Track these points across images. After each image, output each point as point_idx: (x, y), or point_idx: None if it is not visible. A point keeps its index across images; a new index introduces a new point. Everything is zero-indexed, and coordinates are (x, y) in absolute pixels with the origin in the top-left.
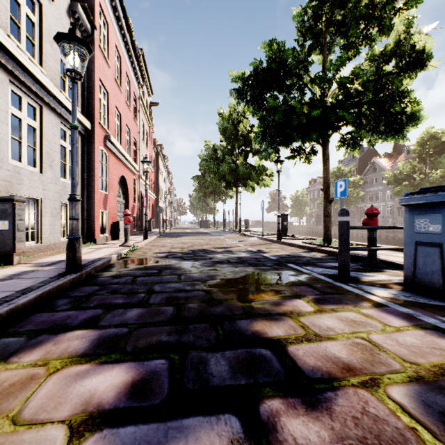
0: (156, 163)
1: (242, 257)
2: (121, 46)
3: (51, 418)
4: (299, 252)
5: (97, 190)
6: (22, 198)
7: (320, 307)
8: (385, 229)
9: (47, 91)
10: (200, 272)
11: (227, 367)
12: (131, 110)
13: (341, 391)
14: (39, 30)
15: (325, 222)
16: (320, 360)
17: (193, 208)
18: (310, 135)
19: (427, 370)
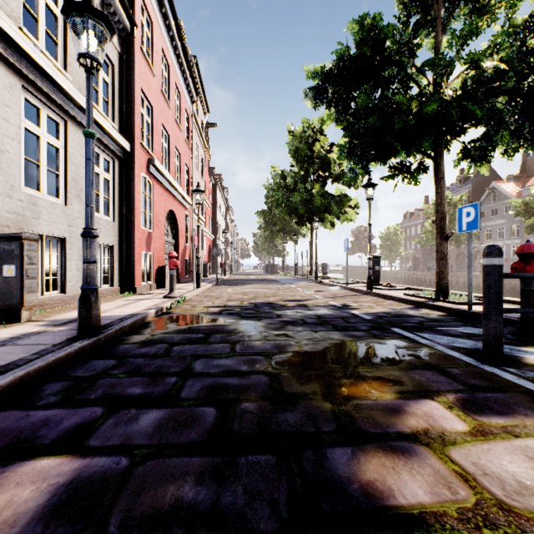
0: (214, 195)
1: (322, 315)
2: (169, 52)
3: None
4: (402, 308)
5: (138, 226)
6: (34, 235)
7: (478, 422)
8: None
9: (73, 101)
10: (264, 338)
11: None
12: (182, 131)
13: None
14: (64, 25)
15: (439, 266)
16: None
17: (258, 250)
18: (419, 144)
19: None
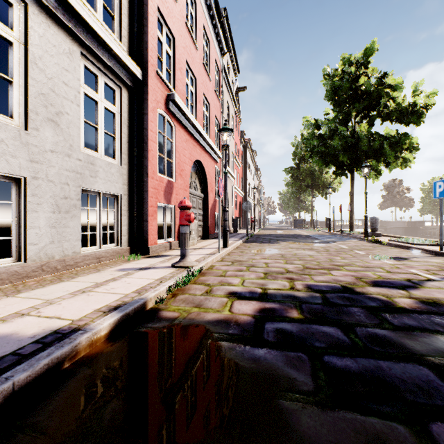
0: (244, 156)
1: None
2: None
3: None
4: None
5: (153, 172)
6: None
7: None
8: None
9: None
10: None
11: None
12: (211, 81)
13: None
14: None
15: None
16: None
17: (284, 206)
18: None
19: None
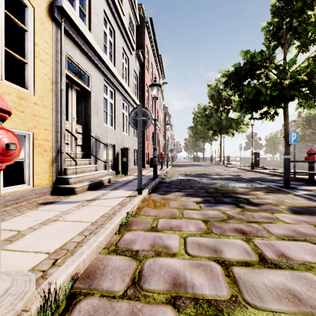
0: (165, 120)
1: (228, 177)
2: (152, 60)
3: (189, 201)
4: (265, 176)
5: (145, 141)
6: (129, 148)
7: (266, 194)
8: (314, 162)
9: (131, 98)
10: (208, 182)
11: (229, 200)
12: None
13: (264, 205)
14: (128, 71)
15: None
16: (260, 202)
17: (187, 148)
18: (272, 105)
19: (298, 206)
